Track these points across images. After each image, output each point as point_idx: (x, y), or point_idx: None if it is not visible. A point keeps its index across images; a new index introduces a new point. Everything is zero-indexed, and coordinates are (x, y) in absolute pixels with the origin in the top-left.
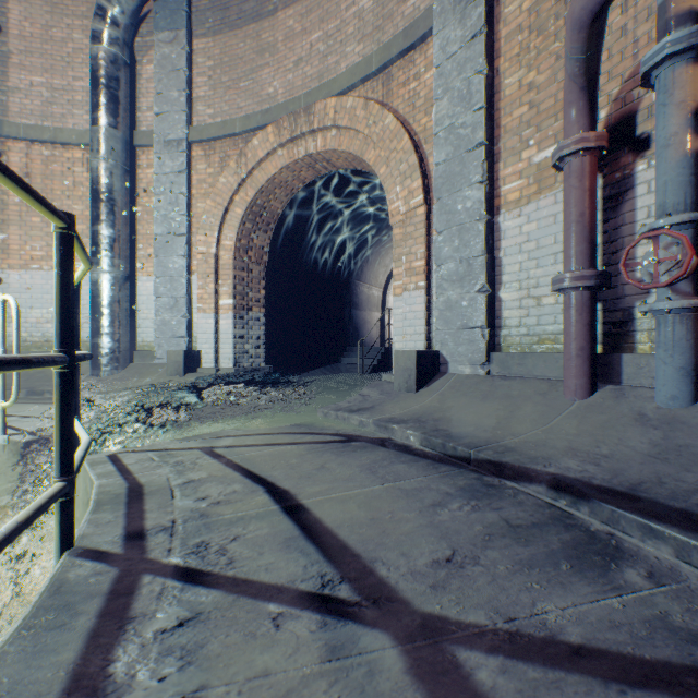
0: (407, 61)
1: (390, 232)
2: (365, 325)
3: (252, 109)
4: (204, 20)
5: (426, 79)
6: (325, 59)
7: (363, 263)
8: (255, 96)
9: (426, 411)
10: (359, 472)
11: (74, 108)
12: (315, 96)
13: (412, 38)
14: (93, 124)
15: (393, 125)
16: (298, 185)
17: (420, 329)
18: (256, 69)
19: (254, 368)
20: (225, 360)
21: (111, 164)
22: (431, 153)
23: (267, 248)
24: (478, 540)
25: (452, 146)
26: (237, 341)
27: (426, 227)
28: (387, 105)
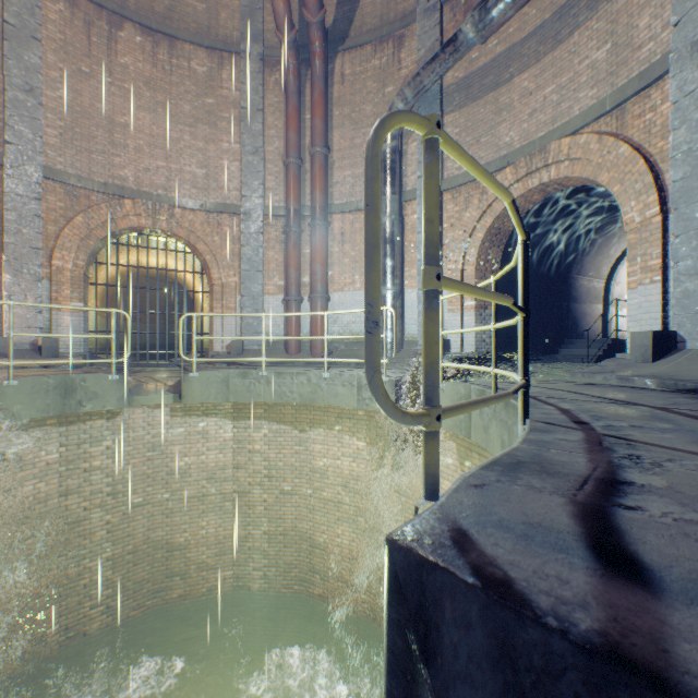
0: (641, 97)
1: (616, 223)
2: (584, 318)
3: (490, 157)
4: (451, 100)
5: (662, 110)
6: (557, 106)
7: (582, 257)
8: (493, 147)
9: (661, 372)
10: (612, 391)
11: None
12: (548, 138)
13: (647, 80)
14: (382, 195)
15: (627, 153)
16: (527, 206)
17: (655, 315)
18: (494, 126)
19: (489, 353)
20: (467, 346)
21: (393, 218)
22: (667, 170)
23: (498, 259)
24: (690, 403)
25: (688, 166)
26: (476, 333)
27: (662, 232)
28: (620, 135)
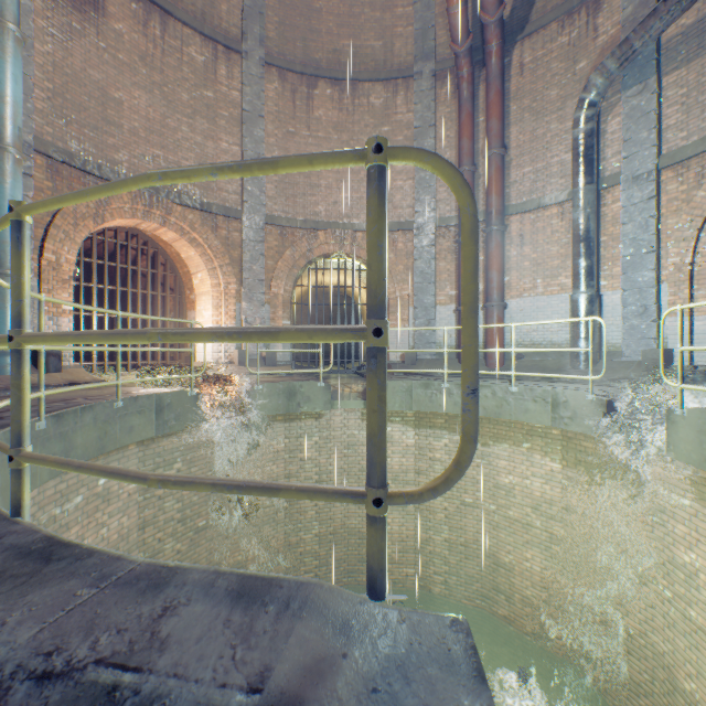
0: None
1: None
2: None
3: None
4: (673, 56)
5: None
6: None
7: None
8: None
9: None
10: None
11: (550, 179)
12: None
13: None
14: (572, 188)
15: None
16: None
17: None
18: None
19: None
20: (700, 359)
21: (587, 211)
22: None
23: None
24: None
25: None
26: None
27: None
28: None
